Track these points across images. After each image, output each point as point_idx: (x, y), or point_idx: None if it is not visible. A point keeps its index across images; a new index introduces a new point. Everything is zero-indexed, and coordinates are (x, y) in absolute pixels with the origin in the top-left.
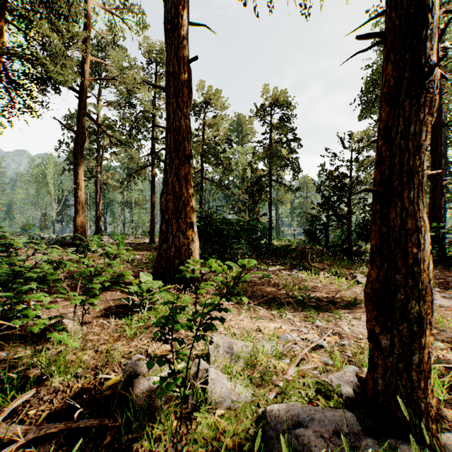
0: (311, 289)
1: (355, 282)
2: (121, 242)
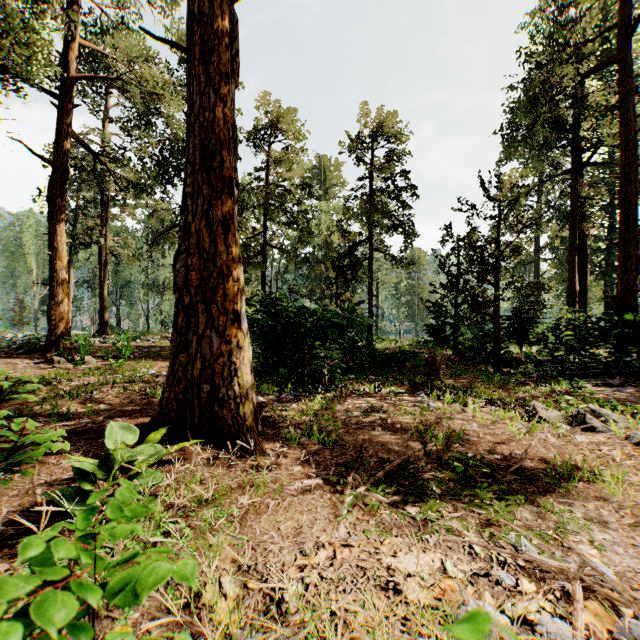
0: (465, 438)
1: (540, 421)
2: (124, 346)
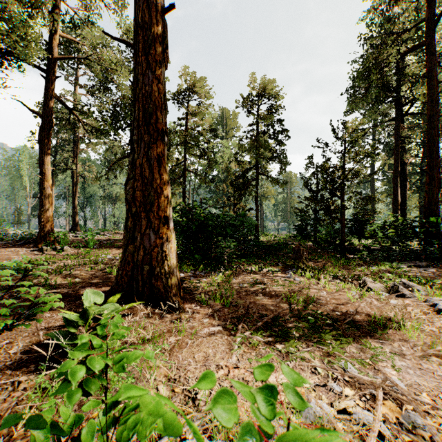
0: (318, 301)
1: (368, 290)
2: (90, 240)
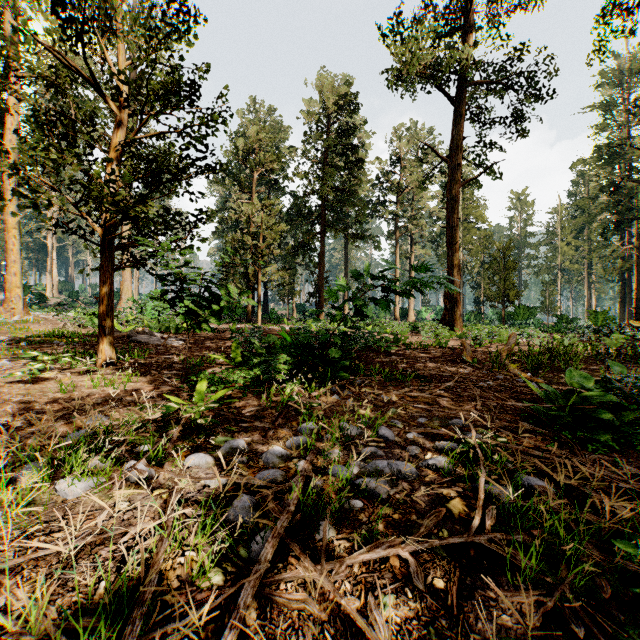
0: None
1: None
2: None
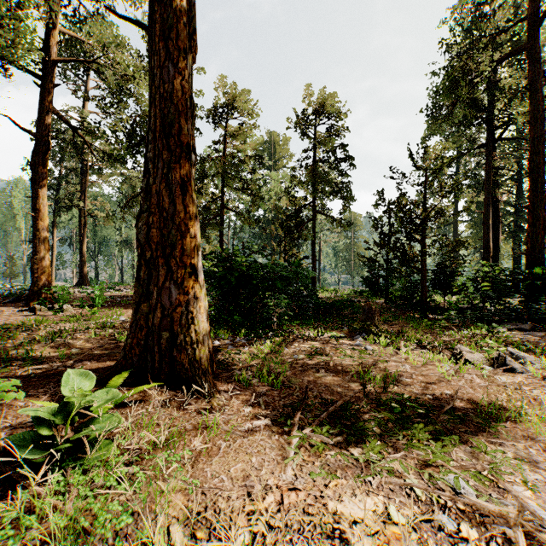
0: (400, 379)
1: (466, 363)
2: (98, 296)
